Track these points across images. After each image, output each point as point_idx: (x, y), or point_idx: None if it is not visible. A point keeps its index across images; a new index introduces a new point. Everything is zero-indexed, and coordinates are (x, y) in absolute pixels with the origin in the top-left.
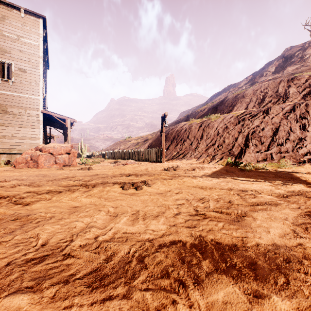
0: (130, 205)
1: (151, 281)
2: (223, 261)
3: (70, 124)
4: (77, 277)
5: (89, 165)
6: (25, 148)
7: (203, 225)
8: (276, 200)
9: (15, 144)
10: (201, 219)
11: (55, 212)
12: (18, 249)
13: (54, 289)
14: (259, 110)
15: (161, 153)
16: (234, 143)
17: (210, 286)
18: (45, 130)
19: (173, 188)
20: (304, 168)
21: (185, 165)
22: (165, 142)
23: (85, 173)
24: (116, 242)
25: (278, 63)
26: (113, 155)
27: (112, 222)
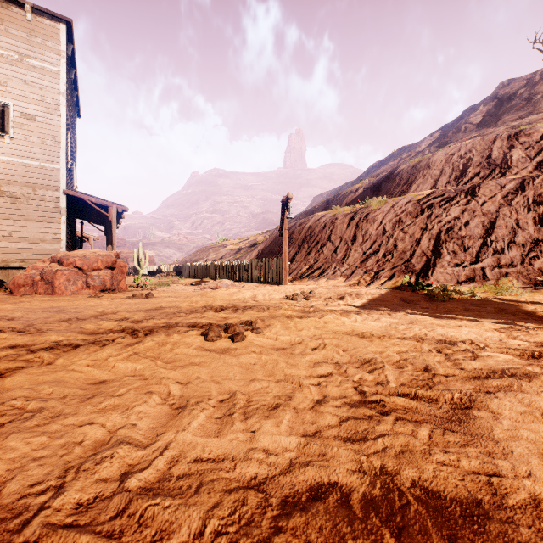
0: (218, 377)
1: None
2: None
3: (117, 214)
4: None
5: (150, 290)
6: (33, 259)
7: (385, 437)
8: (521, 364)
9: (16, 250)
10: (375, 417)
11: (51, 395)
12: None
13: None
14: (458, 190)
15: (280, 268)
16: (414, 249)
17: None
18: (72, 227)
19: (307, 336)
20: None
21: (325, 290)
22: (289, 247)
23: (138, 304)
24: (171, 498)
25: (486, 109)
26: (195, 271)
27: (173, 427)
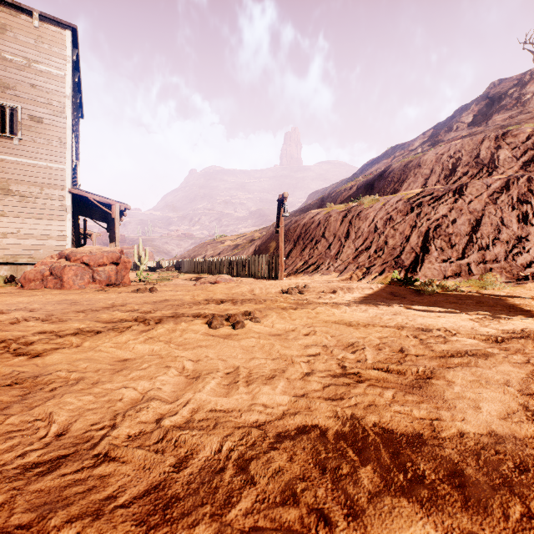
0: (224, 356)
1: (263, 510)
2: (399, 469)
3: (120, 212)
4: (119, 503)
5: (152, 285)
6: (40, 255)
7: (358, 396)
8: (484, 347)
9: (24, 247)
10: (352, 384)
11: (87, 369)
12: (10, 443)
13: (72, 531)
14: (446, 189)
15: (276, 264)
16: (404, 246)
17: (378, 522)
18: (76, 224)
19: (300, 325)
20: (527, 290)
21: (319, 285)
22: (284, 243)
23: (144, 298)
24: (197, 430)
25: (478, 108)
26: (194, 266)
27: (190, 390)
